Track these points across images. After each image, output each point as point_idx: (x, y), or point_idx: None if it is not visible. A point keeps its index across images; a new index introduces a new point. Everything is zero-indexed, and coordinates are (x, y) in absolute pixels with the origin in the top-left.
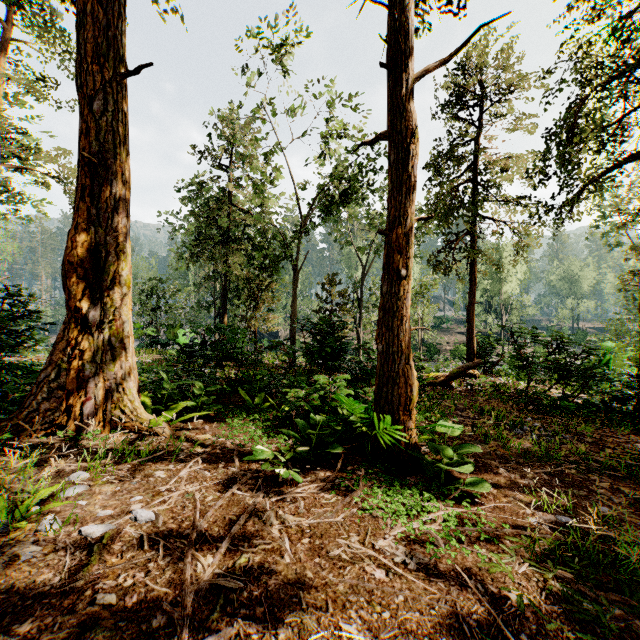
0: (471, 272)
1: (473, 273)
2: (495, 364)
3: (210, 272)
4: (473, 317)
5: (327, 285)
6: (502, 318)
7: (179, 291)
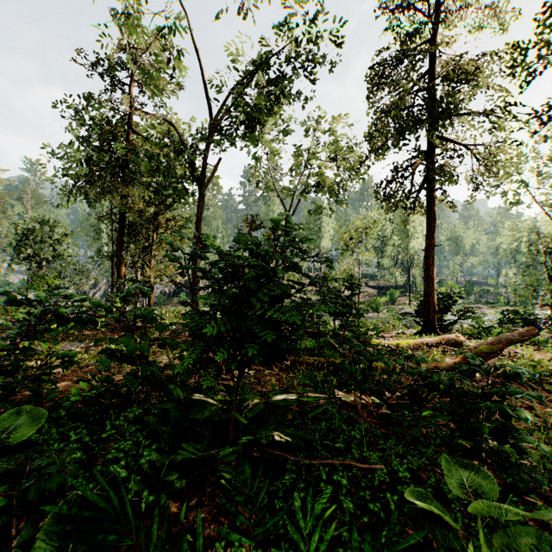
0: (430, 207)
1: (433, 208)
2: (454, 321)
3: (102, 211)
4: (433, 263)
5: (247, 229)
6: (409, 272)
7: (66, 235)
